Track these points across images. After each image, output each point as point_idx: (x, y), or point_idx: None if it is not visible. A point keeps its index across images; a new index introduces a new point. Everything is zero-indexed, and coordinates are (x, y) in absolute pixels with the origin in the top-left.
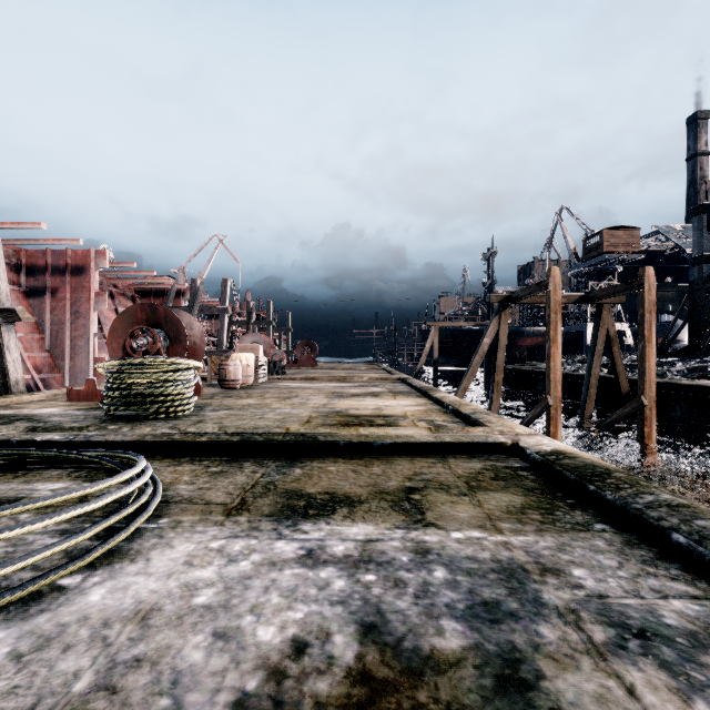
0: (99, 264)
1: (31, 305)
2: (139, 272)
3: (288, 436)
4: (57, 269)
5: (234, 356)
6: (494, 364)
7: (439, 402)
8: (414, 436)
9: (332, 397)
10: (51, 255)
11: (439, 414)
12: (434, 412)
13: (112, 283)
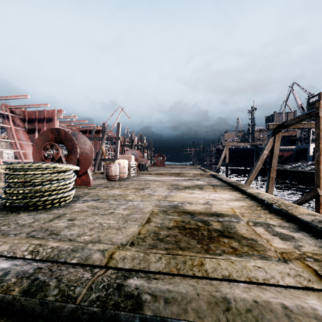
0: (58, 116)
1: (29, 137)
2: (79, 121)
3: (97, 289)
4: (40, 119)
5: (116, 161)
6: (269, 166)
7: (256, 198)
8: (321, 315)
9: (171, 189)
10: (38, 113)
11: (266, 213)
12: (258, 209)
13: (69, 127)
